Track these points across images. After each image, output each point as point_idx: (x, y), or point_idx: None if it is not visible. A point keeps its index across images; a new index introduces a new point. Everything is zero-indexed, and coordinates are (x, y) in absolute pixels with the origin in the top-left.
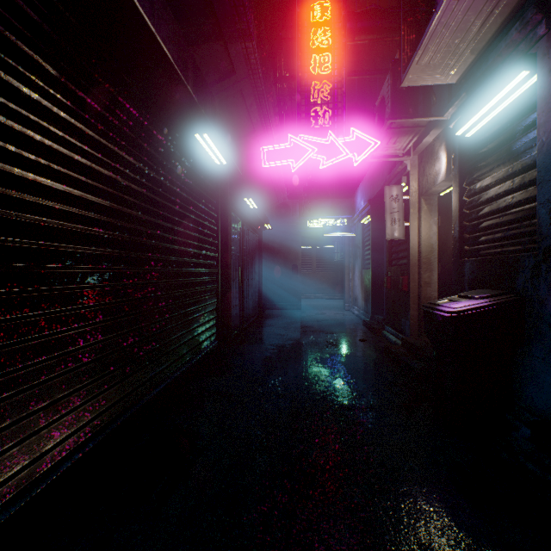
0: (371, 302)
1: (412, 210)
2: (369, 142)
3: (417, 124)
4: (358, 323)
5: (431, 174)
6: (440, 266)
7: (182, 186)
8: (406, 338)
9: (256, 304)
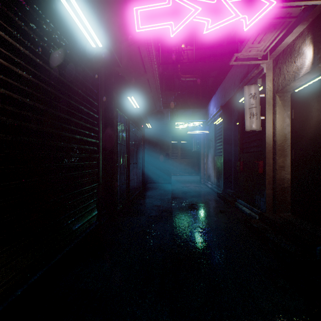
0: (223, 180)
1: (268, 106)
2: (263, 1)
3: (290, 13)
4: (213, 194)
5: (290, 71)
6: (294, 152)
7: (37, 51)
8: (264, 214)
9: (140, 180)
